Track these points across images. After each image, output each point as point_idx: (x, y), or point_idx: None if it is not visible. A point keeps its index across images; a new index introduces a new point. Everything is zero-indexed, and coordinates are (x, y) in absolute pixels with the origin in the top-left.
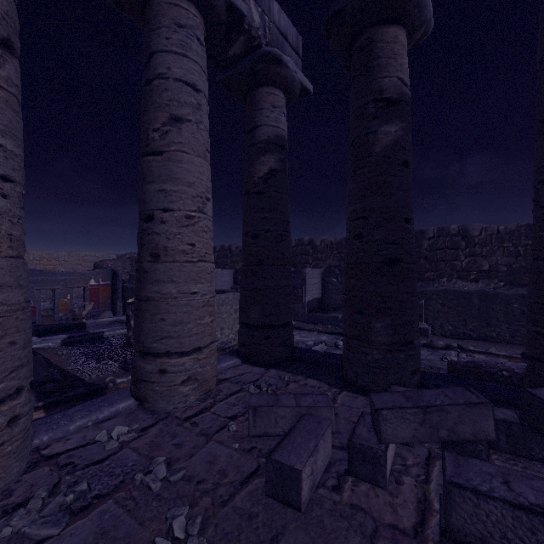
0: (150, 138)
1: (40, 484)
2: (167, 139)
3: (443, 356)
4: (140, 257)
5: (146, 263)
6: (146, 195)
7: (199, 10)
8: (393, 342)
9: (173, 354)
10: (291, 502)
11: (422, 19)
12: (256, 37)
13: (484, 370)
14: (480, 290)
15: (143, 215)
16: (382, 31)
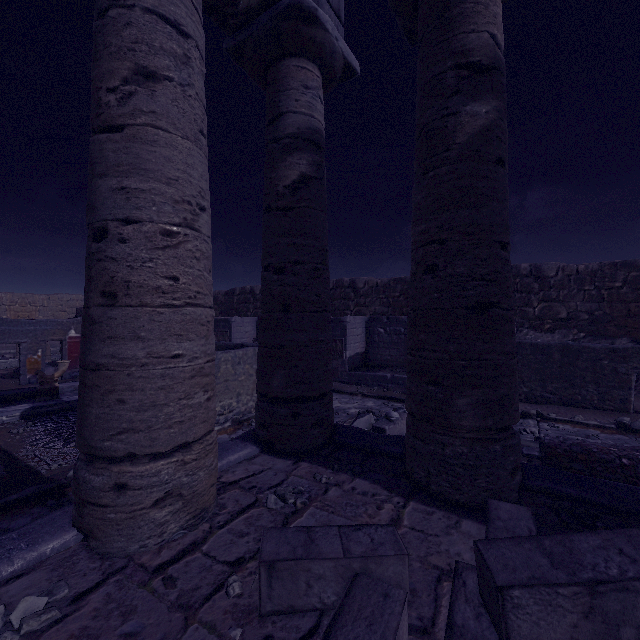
0: (103, 103)
1: None
2: (131, 105)
3: (520, 427)
4: (86, 299)
5: (95, 309)
6: (96, 197)
7: None
8: (486, 427)
9: (141, 457)
10: None
11: None
12: None
13: (596, 456)
14: (562, 343)
15: (91, 229)
16: None
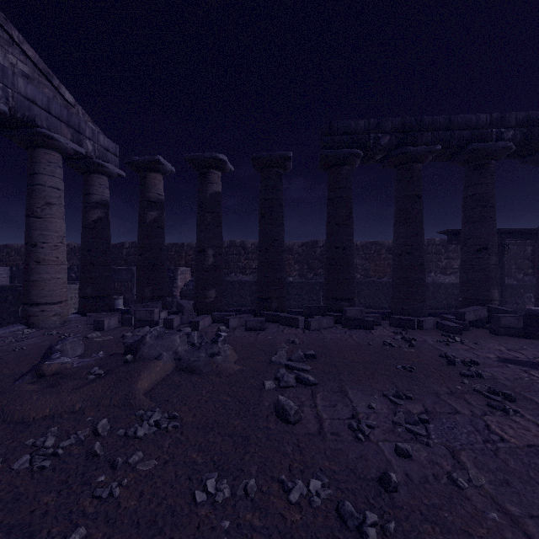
0: (35, 210)
1: (5, 339)
2: (45, 212)
3: None
4: (29, 263)
5: (33, 265)
6: (32, 236)
7: (60, 153)
8: (153, 296)
9: (48, 304)
10: (102, 330)
11: (167, 171)
12: (90, 156)
13: None
14: (239, 279)
15: (30, 244)
16: (150, 174)
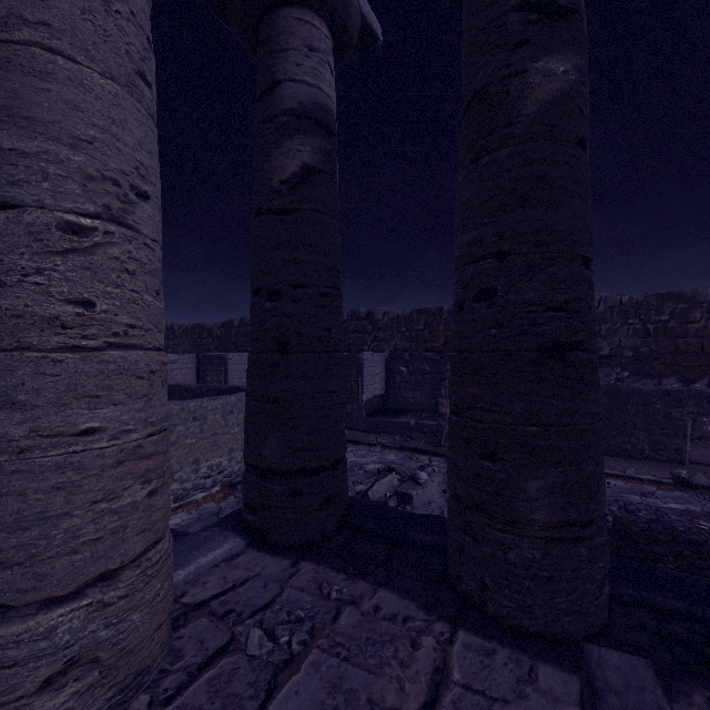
0: None
1: None
2: (2, 8)
3: None
4: None
5: None
6: None
7: None
8: (567, 522)
9: (20, 606)
10: None
11: None
12: None
13: (683, 537)
14: (610, 384)
15: None
16: None
